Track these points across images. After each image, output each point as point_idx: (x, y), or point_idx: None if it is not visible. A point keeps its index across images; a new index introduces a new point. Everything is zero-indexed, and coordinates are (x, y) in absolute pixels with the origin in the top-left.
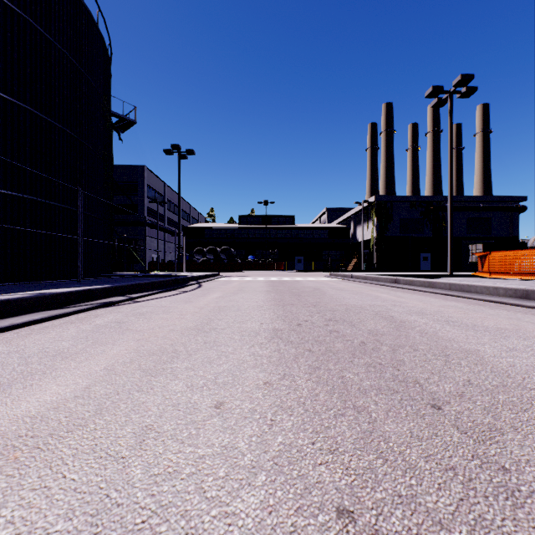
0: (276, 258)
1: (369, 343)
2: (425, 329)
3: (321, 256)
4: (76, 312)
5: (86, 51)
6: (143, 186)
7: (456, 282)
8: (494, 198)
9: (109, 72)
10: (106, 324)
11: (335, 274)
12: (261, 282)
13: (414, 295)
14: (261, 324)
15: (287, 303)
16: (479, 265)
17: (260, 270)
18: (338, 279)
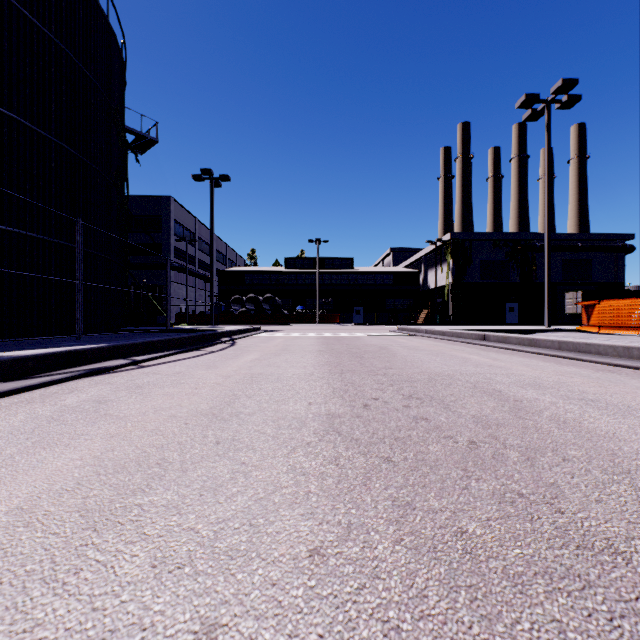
0: (330, 309)
1: (482, 443)
2: (558, 415)
3: (385, 306)
4: (45, 384)
5: (92, 48)
6: (169, 222)
7: (569, 340)
8: (595, 236)
9: (122, 77)
10: (78, 405)
11: (404, 328)
12: (311, 339)
13: (513, 357)
14: (309, 405)
15: (347, 369)
16: (584, 317)
17: (311, 323)
18: (407, 335)
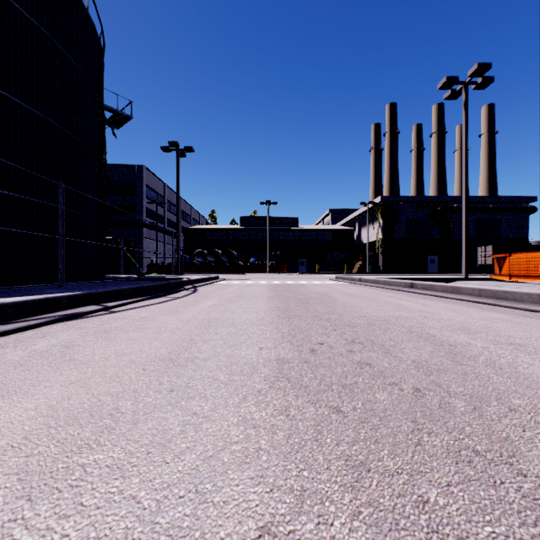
0: (278, 261)
1: (427, 390)
2: (493, 360)
3: (325, 258)
4: (21, 329)
5: (74, 37)
6: (142, 186)
7: (488, 288)
8: (503, 199)
9: (101, 62)
10: (46, 350)
11: (342, 277)
12: (262, 287)
13: (440, 303)
14: (260, 350)
15: (294, 315)
16: (496, 268)
17: (262, 273)
18: (345, 283)
